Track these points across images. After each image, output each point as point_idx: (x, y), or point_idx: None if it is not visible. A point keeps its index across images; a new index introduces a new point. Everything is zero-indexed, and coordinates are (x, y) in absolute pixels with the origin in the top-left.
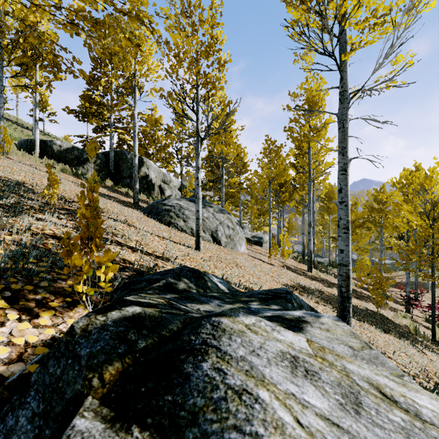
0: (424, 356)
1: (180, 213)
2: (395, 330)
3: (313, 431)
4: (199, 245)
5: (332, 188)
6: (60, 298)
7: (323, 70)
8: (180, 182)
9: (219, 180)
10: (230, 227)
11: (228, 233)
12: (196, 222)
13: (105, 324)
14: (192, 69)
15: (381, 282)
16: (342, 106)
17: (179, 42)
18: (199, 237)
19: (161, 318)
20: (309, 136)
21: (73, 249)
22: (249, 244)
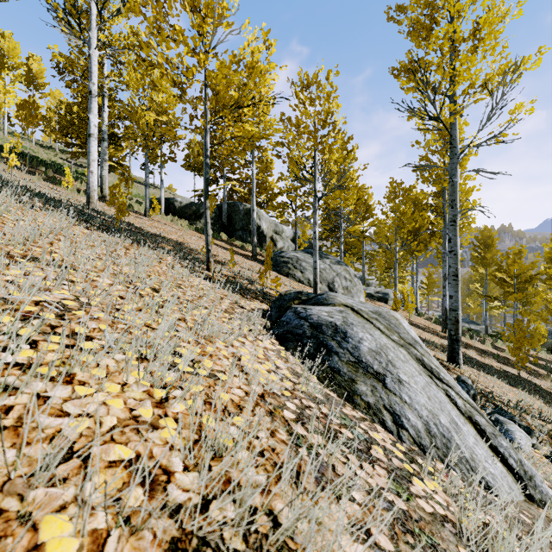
0: (551, 409)
1: (298, 265)
2: (534, 391)
3: (347, 302)
4: (316, 292)
5: (490, 232)
6: (255, 299)
7: (432, 130)
8: (292, 232)
9: (337, 227)
10: (347, 279)
11: (345, 285)
12: (314, 272)
13: (291, 293)
14: (310, 140)
15: (523, 340)
16: (452, 162)
17: (300, 120)
18: (317, 285)
19: (308, 293)
20: (442, 176)
21: (263, 275)
22: (371, 300)
